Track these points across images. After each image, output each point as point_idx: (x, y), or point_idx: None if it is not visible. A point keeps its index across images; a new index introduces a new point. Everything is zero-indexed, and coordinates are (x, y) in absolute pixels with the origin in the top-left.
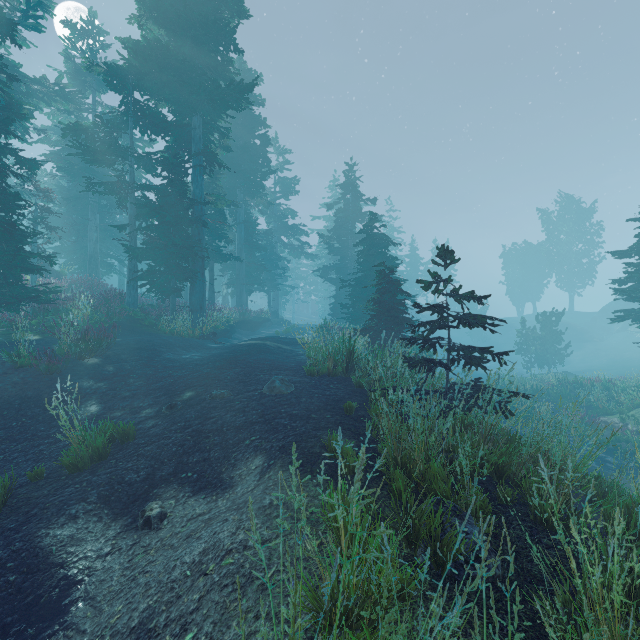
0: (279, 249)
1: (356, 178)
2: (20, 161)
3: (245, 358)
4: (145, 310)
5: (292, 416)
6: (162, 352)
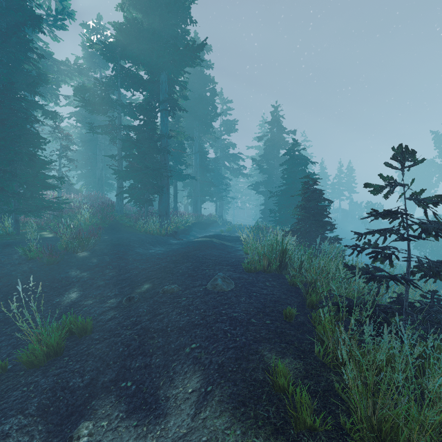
0: (223, 171)
1: (280, 116)
2: (45, 113)
3: (195, 253)
4: (128, 215)
5: (232, 320)
6: (135, 247)
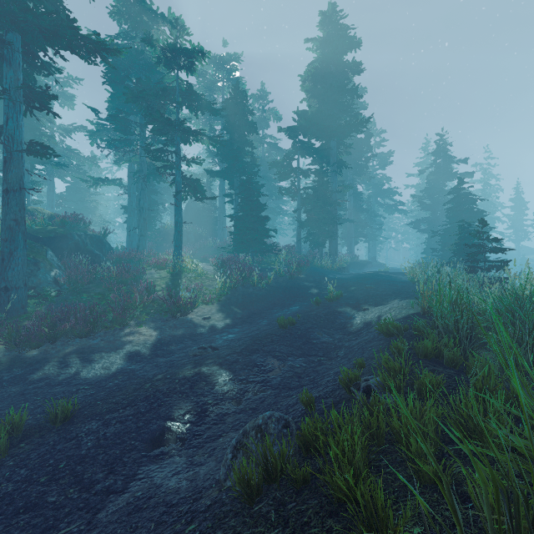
0: (375, 208)
1: (447, 144)
2: (256, 186)
3: (372, 277)
4: (305, 255)
5: (407, 291)
6: (327, 274)
